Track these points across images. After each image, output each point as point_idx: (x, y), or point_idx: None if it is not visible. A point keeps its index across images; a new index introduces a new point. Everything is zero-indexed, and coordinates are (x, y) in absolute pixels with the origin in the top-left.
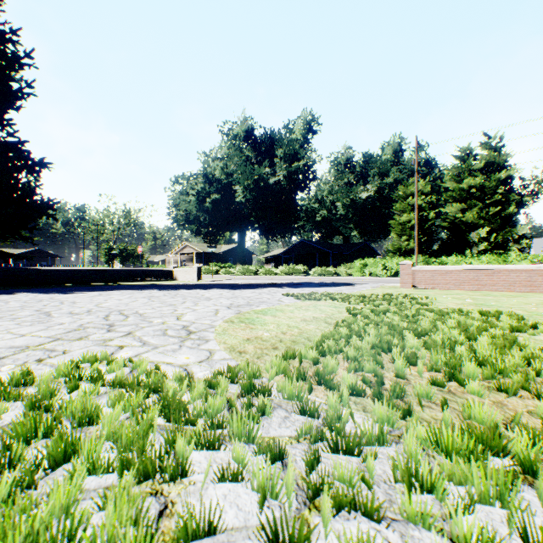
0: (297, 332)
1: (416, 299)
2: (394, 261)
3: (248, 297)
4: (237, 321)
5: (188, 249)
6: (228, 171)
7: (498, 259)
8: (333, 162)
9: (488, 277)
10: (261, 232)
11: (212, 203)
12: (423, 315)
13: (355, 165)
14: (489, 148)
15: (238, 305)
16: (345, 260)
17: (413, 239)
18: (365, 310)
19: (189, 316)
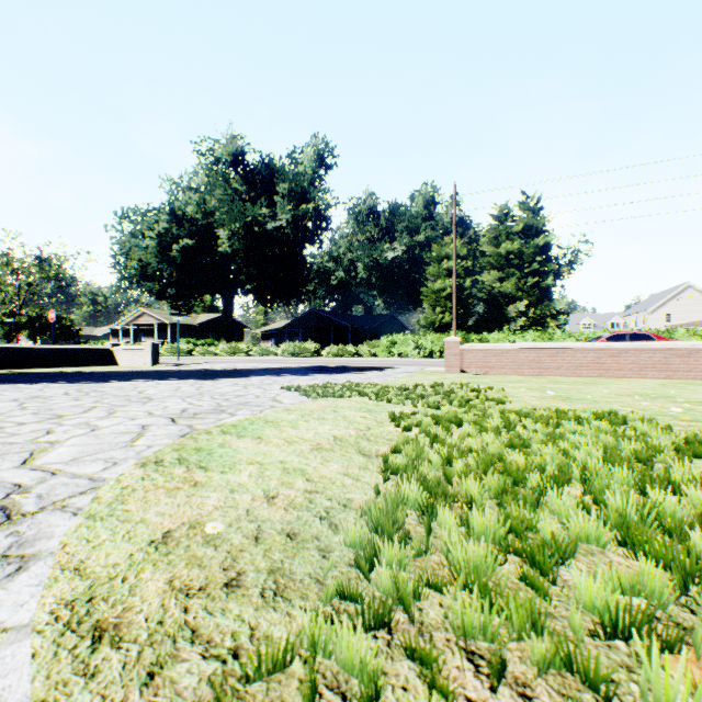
0: (302, 490)
1: (483, 393)
2: (429, 338)
3: (222, 394)
4: (169, 462)
5: (147, 319)
6: (207, 208)
7: (543, 336)
8: (353, 210)
9: (551, 359)
10: (256, 296)
11: (182, 252)
12: (521, 425)
13: (379, 216)
14: (528, 209)
15: (197, 412)
16: (368, 336)
17: (449, 311)
18: (426, 421)
19: (63, 451)
